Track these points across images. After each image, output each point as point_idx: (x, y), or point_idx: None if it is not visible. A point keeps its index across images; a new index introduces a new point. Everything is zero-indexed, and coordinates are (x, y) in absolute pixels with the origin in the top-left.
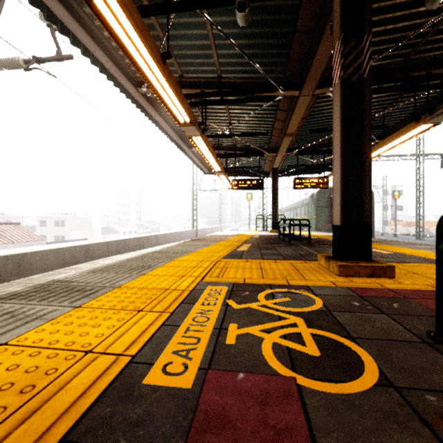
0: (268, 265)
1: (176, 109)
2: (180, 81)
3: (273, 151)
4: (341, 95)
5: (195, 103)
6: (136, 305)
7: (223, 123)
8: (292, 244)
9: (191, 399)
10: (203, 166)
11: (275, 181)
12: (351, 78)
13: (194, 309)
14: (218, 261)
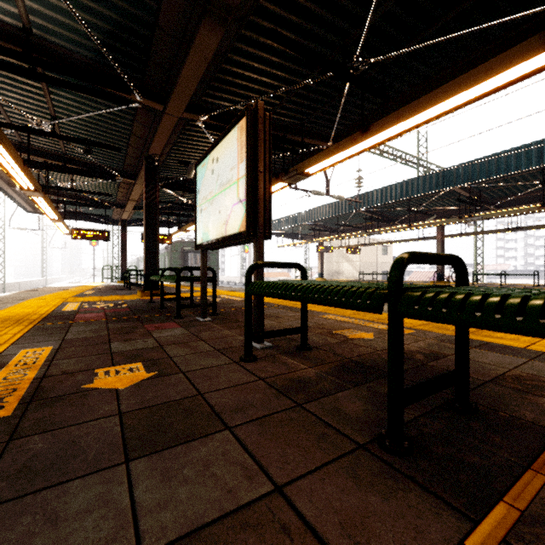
0: (106, 297)
1: (22, 181)
2: (19, 146)
3: (120, 207)
4: (145, 212)
5: (36, 166)
6: (35, 308)
7: (64, 176)
8: (132, 290)
9: (77, 310)
10: (27, 204)
11: (124, 232)
12: (151, 203)
13: (67, 306)
14: (69, 298)
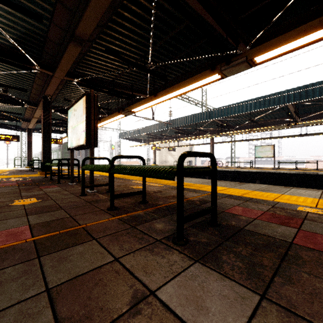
0: (17, 175)
1: None
2: None
3: (27, 121)
4: (43, 127)
5: None
6: None
7: None
8: (35, 171)
9: None
10: None
11: (30, 136)
12: (47, 122)
13: None
14: None
